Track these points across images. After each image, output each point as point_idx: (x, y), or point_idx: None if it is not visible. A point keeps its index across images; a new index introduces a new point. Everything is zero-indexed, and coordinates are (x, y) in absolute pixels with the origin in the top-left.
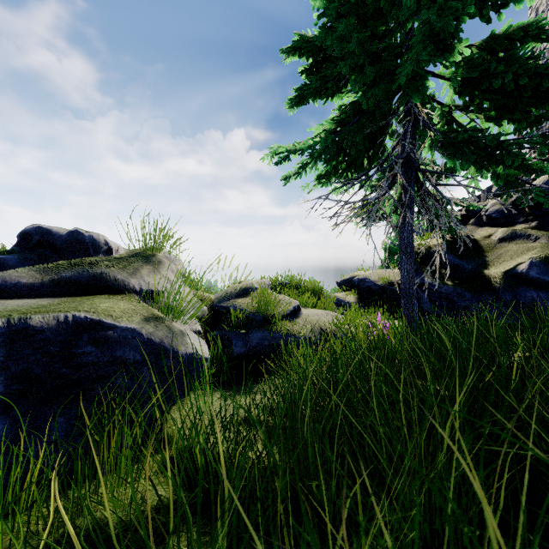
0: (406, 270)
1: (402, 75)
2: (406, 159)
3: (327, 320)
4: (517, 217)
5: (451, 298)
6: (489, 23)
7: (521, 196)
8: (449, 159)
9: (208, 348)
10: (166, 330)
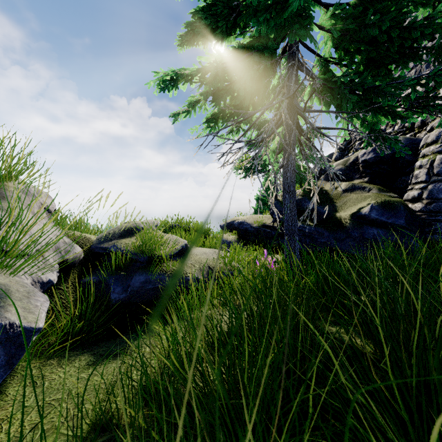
0: (289, 208)
1: (294, 2)
2: (288, 103)
3: (214, 258)
4: (354, 174)
5: (313, 236)
6: None
7: (381, 145)
8: (326, 106)
9: (81, 296)
10: None
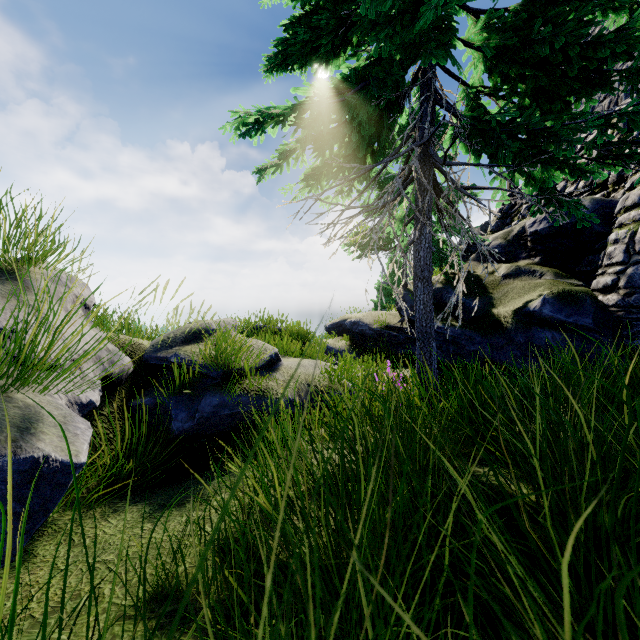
0: (422, 302)
1: (428, 11)
2: (422, 152)
3: (317, 373)
4: (520, 252)
5: (459, 341)
6: None
7: (556, 211)
8: (475, 156)
9: (130, 425)
10: None
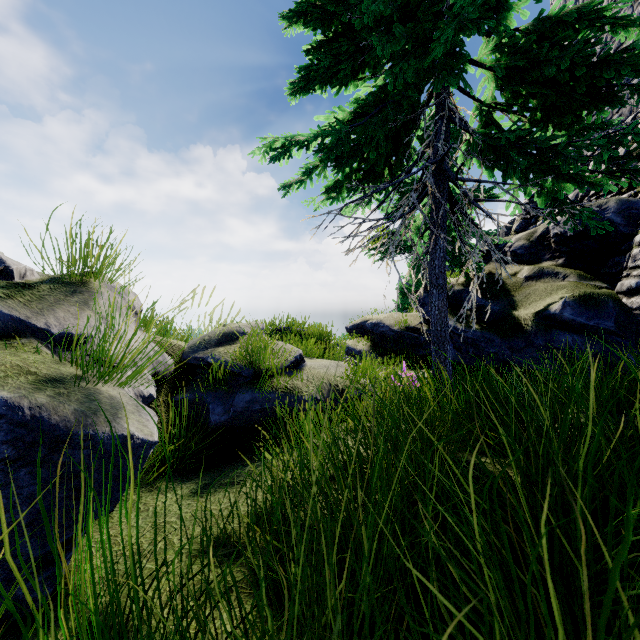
0: (437, 308)
1: (439, 46)
2: (437, 167)
3: (338, 373)
4: (543, 254)
5: (478, 343)
6: (537, 0)
7: (569, 219)
8: (488, 170)
9: (174, 417)
10: (78, 399)
